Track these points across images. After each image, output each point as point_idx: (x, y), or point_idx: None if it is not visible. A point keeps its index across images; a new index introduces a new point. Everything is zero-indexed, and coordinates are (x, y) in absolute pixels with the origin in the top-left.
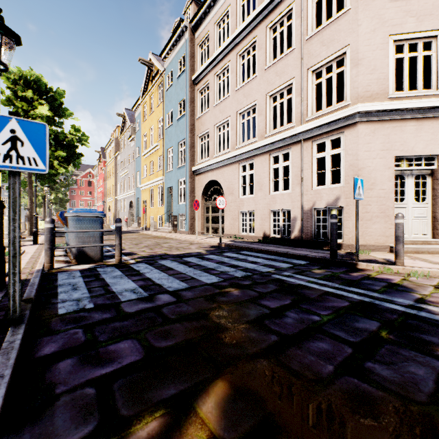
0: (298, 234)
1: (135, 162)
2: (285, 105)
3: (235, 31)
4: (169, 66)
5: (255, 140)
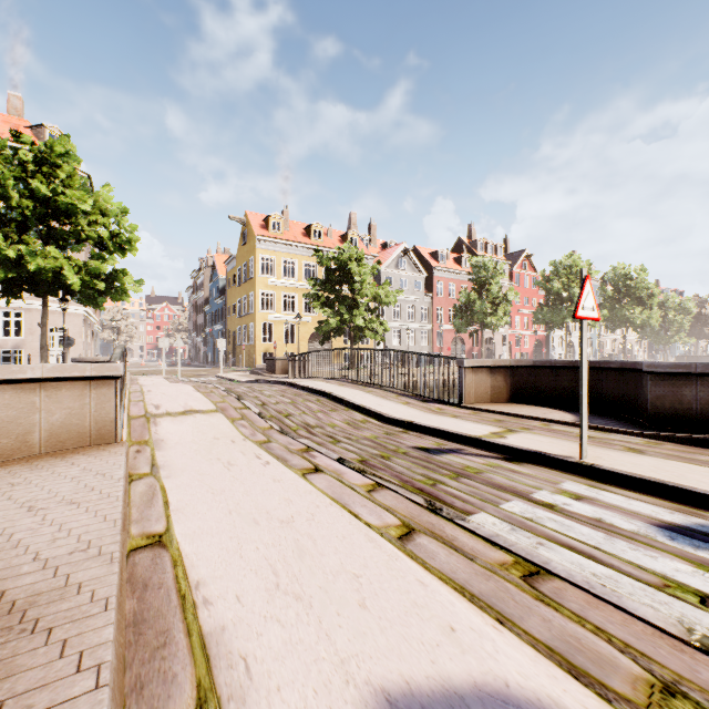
0: None
1: None
2: None
3: None
4: None
5: None
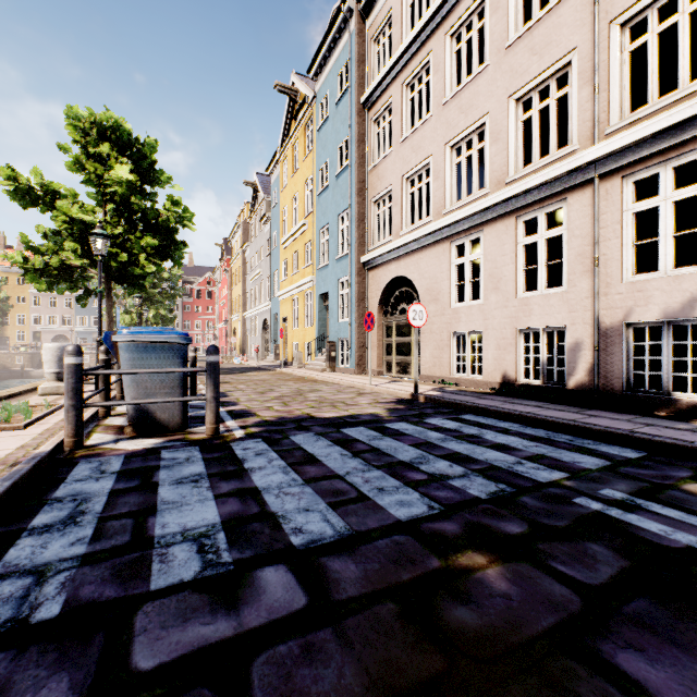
0: (584, 379)
1: (271, 256)
2: (553, 113)
3: None
4: (322, 87)
5: (484, 193)
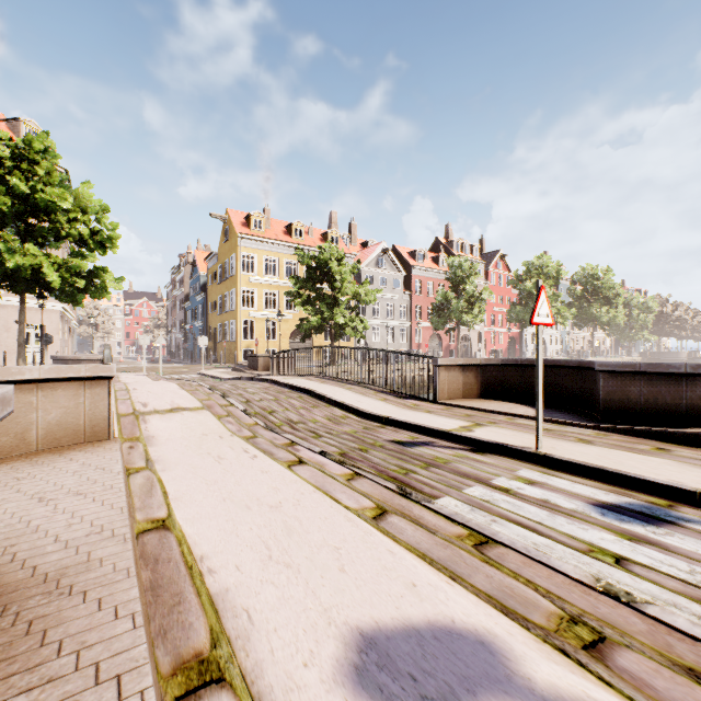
0: None
1: None
2: None
3: None
4: None
5: None
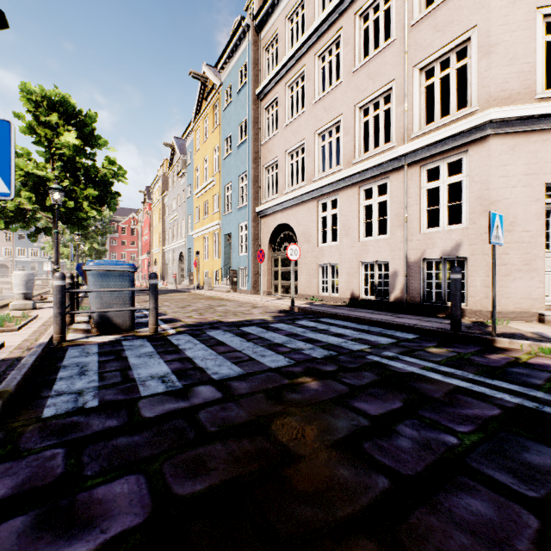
0: (399, 295)
1: (186, 203)
2: (381, 119)
3: (312, 24)
4: (227, 78)
5: (339, 169)
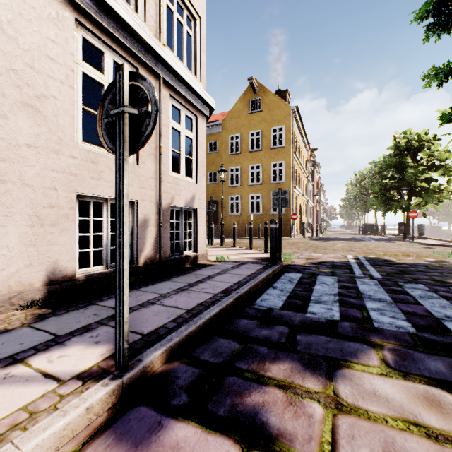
0: (151, 253)
1: None
2: None
3: None
4: None
5: None
